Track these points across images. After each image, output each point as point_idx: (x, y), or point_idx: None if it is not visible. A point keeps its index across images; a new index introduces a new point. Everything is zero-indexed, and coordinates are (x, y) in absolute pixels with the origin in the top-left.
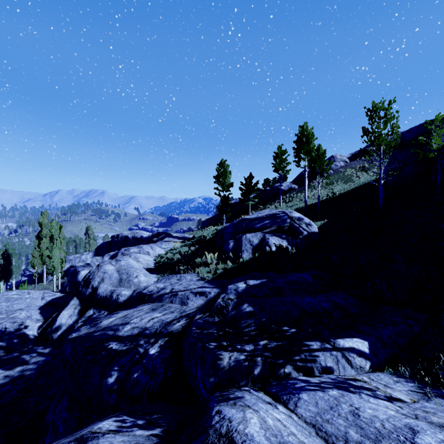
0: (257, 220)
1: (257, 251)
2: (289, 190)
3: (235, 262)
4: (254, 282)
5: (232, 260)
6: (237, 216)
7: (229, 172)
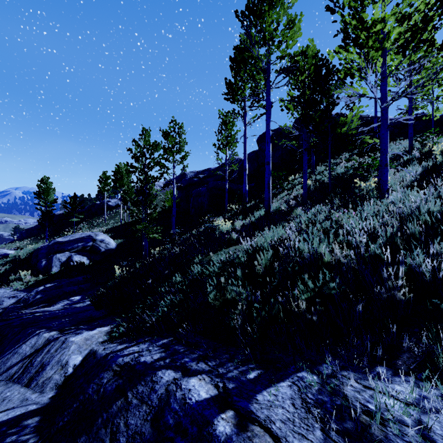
0: (67, 243)
1: (64, 265)
2: (117, 206)
3: (46, 275)
4: (50, 285)
5: (43, 274)
6: (65, 227)
7: (53, 189)
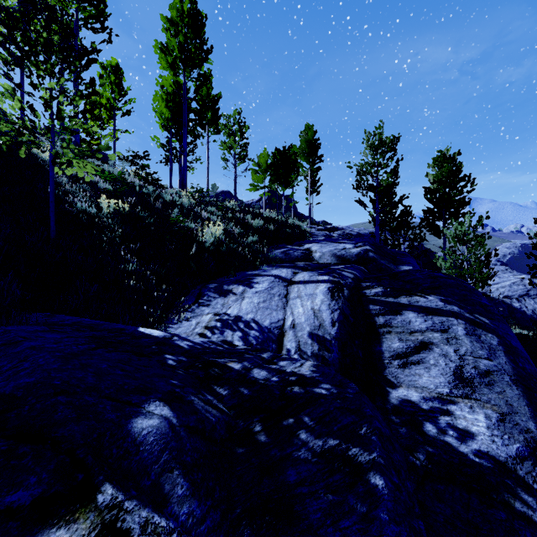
0: None
1: None
2: None
3: None
4: None
5: None
6: None
7: None
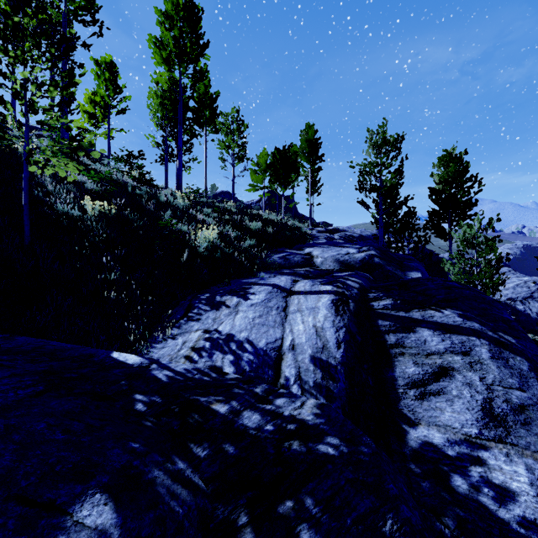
0: None
1: None
2: None
3: None
4: None
5: None
6: None
7: None
